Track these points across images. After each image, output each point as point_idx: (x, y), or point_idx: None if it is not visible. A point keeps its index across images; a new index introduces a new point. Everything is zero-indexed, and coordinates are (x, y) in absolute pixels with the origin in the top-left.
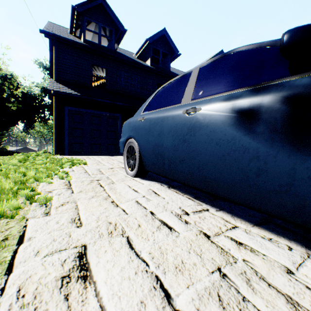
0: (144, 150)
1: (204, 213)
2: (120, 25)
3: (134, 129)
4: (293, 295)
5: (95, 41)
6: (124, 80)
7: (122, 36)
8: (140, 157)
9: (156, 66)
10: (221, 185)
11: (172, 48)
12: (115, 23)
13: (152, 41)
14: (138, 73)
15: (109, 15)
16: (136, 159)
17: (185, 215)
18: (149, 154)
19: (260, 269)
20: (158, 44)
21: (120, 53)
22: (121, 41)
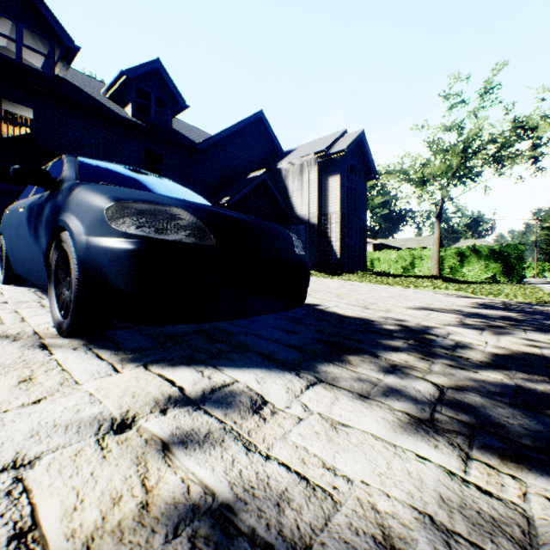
0: (8, 249)
1: (33, 303)
2: (65, 36)
3: (4, 222)
4: (3, 322)
5: (15, 48)
6: (75, 135)
7: (72, 55)
8: (8, 258)
9: (145, 119)
10: (32, 274)
11: (174, 94)
12: (55, 30)
13: (134, 75)
14: (107, 127)
15: (41, 13)
16: (4, 260)
17: (4, 304)
18: (10, 253)
19: (5, 317)
20: (148, 83)
21: (72, 83)
22: (71, 63)
